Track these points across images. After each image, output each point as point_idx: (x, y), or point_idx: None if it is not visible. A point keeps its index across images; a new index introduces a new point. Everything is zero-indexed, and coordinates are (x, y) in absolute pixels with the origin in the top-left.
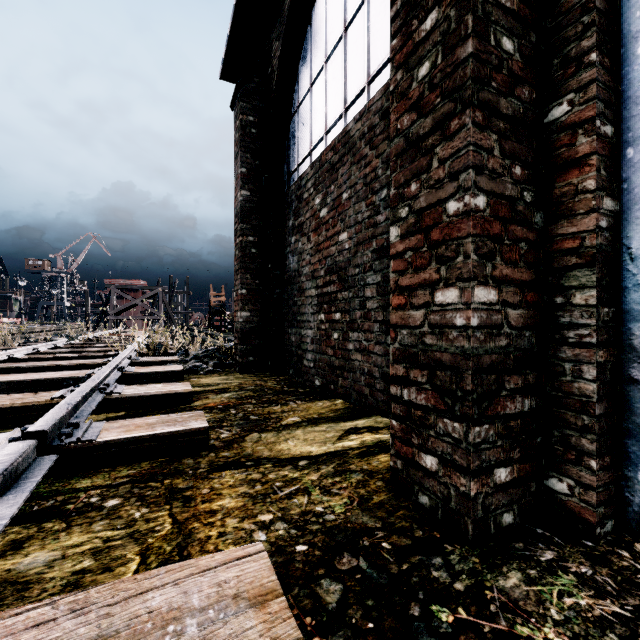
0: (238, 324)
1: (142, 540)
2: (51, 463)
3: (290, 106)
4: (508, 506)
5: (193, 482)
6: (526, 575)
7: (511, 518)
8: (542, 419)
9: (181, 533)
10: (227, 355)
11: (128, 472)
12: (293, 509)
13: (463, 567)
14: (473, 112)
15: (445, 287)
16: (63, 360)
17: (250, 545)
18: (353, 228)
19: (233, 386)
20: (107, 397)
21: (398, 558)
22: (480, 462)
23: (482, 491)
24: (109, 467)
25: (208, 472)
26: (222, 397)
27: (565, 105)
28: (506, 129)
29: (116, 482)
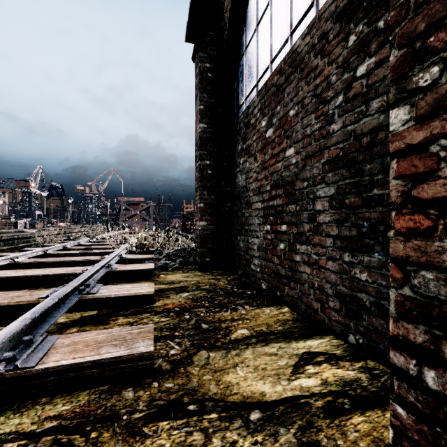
0: (197, 231)
1: None
2: None
3: (239, 50)
4: None
5: (121, 442)
6: None
7: None
8: None
9: None
10: (190, 254)
11: (62, 408)
12: None
13: None
14: None
15: None
16: (78, 255)
17: None
18: (301, 142)
19: (191, 284)
20: (83, 298)
21: None
22: None
23: None
24: (47, 396)
25: (143, 421)
26: (180, 297)
27: None
28: None
29: (41, 428)
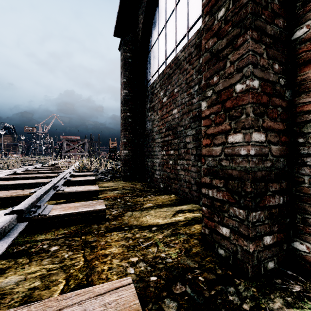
0: (122, 156)
1: (67, 270)
2: (23, 227)
3: (148, 47)
4: (271, 258)
5: (96, 238)
6: (285, 301)
7: (273, 264)
8: (290, 208)
9: (88, 267)
10: (117, 172)
11: (64, 231)
12: (149, 255)
13: (247, 294)
14: (251, 32)
15: (234, 133)
16: (39, 174)
17: (124, 279)
18: (180, 106)
19: (119, 187)
20: (57, 192)
21: (208, 287)
22: (255, 233)
23: (256, 249)
24: (54, 228)
25: (104, 232)
26: (114, 193)
27: (304, 28)
28: (270, 42)
29: (57, 237)
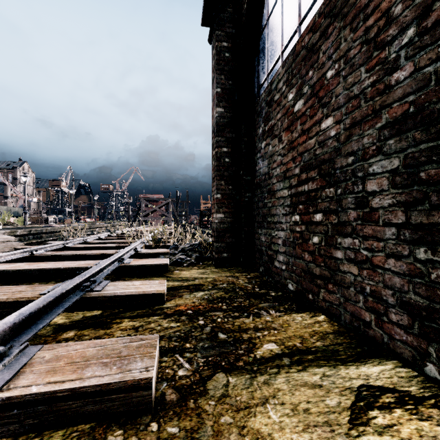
0: (214, 224)
1: None
2: None
3: (260, 23)
4: None
5: None
6: None
7: None
8: None
9: None
10: (207, 249)
11: None
12: None
13: None
14: None
15: None
16: (96, 249)
17: None
18: (343, 108)
19: (207, 282)
20: (86, 295)
21: None
22: None
23: None
24: (10, 436)
25: None
26: (194, 297)
27: None
28: None
29: None
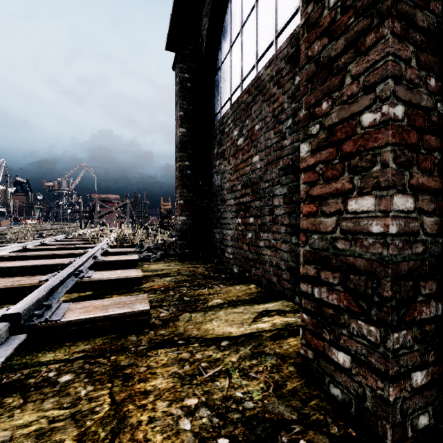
0: (177, 225)
1: (81, 422)
2: (18, 343)
3: (215, 65)
4: (424, 408)
5: (133, 359)
6: None
7: (426, 419)
8: None
9: (116, 416)
10: (170, 247)
11: (84, 347)
12: (216, 393)
13: None
14: (392, 22)
15: (359, 196)
16: (59, 250)
17: None
18: (263, 152)
19: (173, 271)
20: (79, 280)
21: None
22: (398, 367)
23: (400, 396)
24: (70, 342)
25: (147, 350)
26: (164, 280)
27: None
28: (422, 41)
29: (73, 357)
